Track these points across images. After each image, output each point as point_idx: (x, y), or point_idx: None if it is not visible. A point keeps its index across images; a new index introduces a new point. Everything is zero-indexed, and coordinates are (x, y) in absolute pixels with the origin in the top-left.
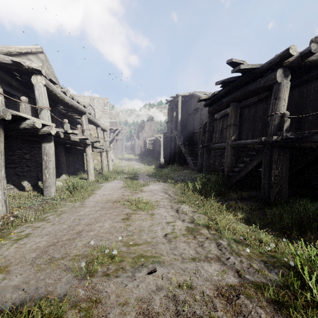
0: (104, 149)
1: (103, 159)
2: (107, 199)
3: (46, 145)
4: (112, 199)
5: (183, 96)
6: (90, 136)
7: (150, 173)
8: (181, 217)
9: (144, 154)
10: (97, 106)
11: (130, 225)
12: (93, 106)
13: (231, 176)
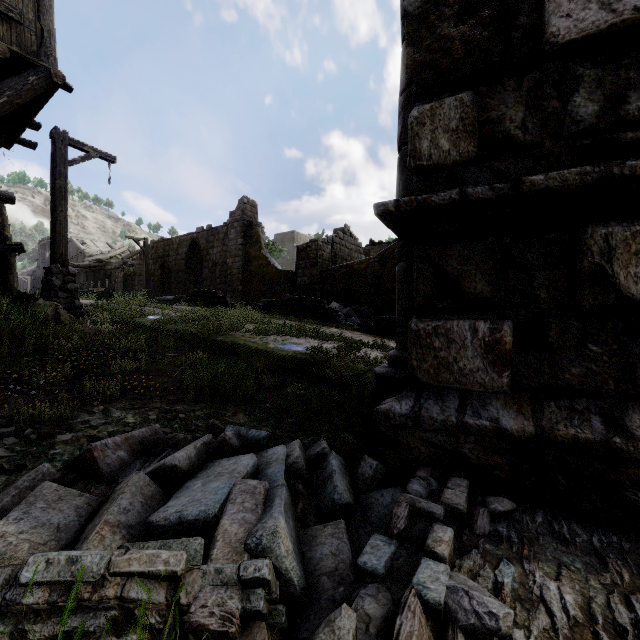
0: None
1: None
2: None
3: None
4: None
5: None
6: None
7: None
8: None
9: None
10: None
11: None
12: None
13: None
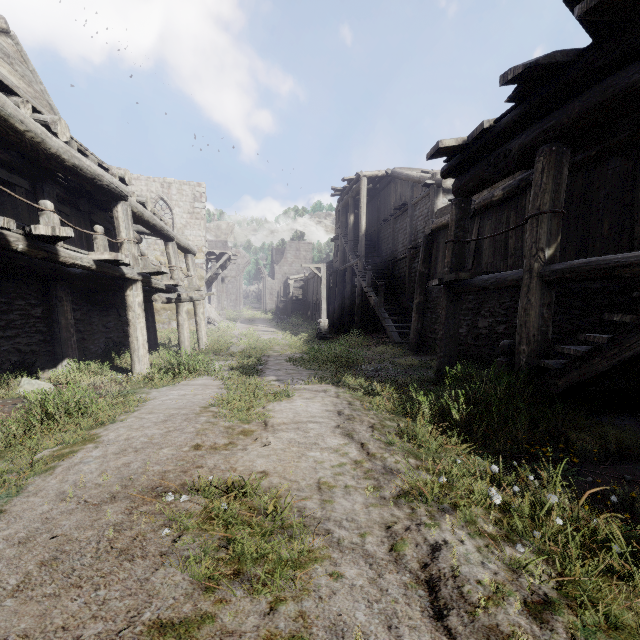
0: (182, 294)
1: (181, 319)
2: (118, 476)
3: None
4: (139, 475)
5: (370, 177)
6: (143, 261)
7: (297, 354)
8: None
9: (284, 310)
10: (177, 201)
11: None
12: (168, 200)
13: (543, 370)
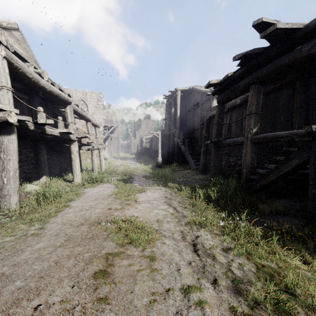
0: (95, 146)
1: (94, 158)
2: (82, 218)
3: (4, 138)
4: (90, 217)
5: (182, 90)
6: (77, 131)
7: (147, 174)
8: (210, 271)
9: (140, 153)
10: (90, 101)
11: (105, 304)
12: (85, 101)
13: (252, 180)
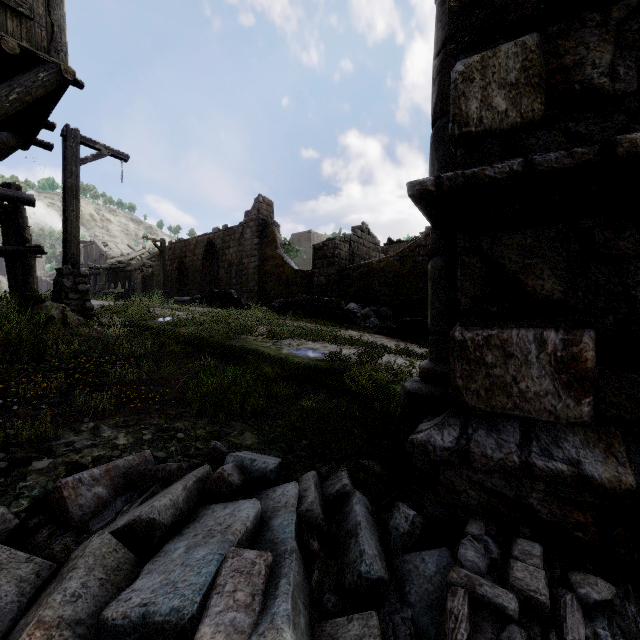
0: None
1: None
2: None
3: None
4: None
5: (82, 241)
6: None
7: None
8: None
9: None
10: None
11: None
12: None
13: None
